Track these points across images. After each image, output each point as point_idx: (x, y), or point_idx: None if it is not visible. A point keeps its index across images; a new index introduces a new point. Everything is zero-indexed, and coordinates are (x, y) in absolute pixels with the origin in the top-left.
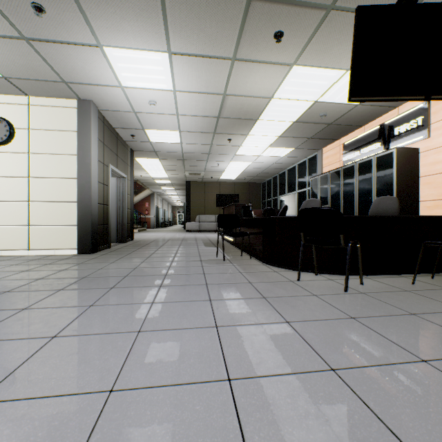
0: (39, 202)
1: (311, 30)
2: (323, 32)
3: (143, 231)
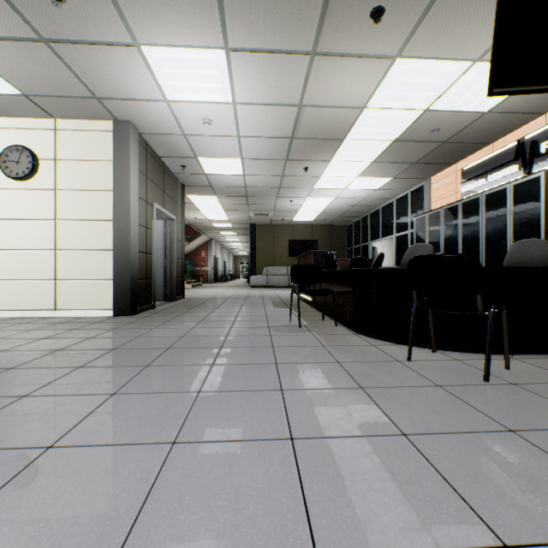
0: (67, 251)
1: (426, 1)
2: (443, 3)
3: (199, 286)
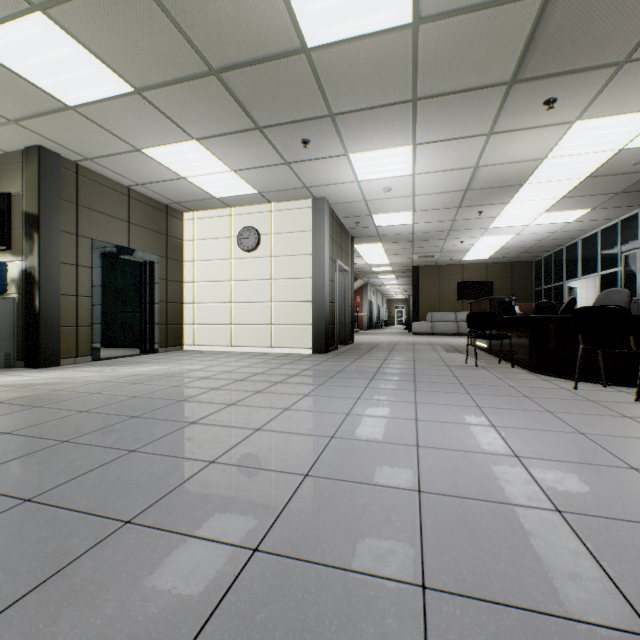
0: (279, 303)
1: (598, 86)
2: (617, 83)
3: (356, 332)
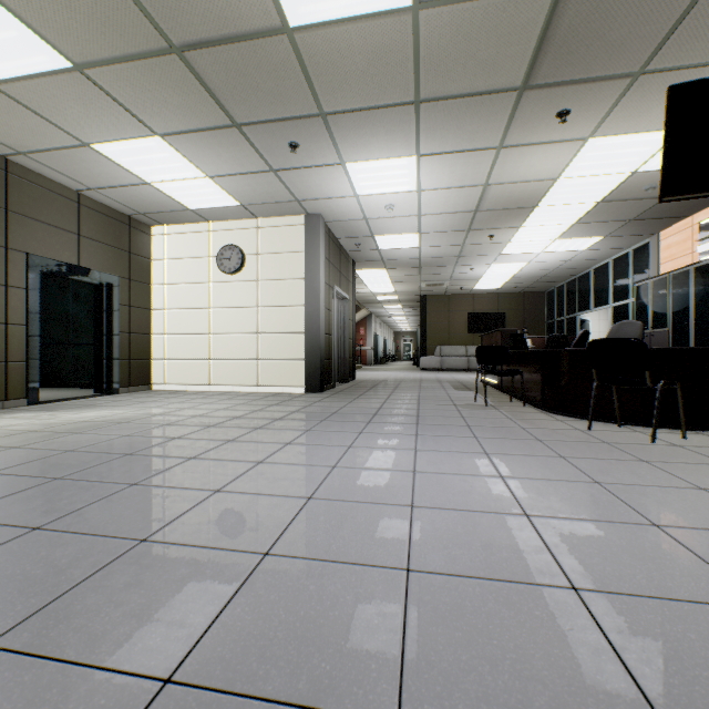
0: (267, 334)
1: (612, 99)
2: (631, 97)
3: (359, 368)
